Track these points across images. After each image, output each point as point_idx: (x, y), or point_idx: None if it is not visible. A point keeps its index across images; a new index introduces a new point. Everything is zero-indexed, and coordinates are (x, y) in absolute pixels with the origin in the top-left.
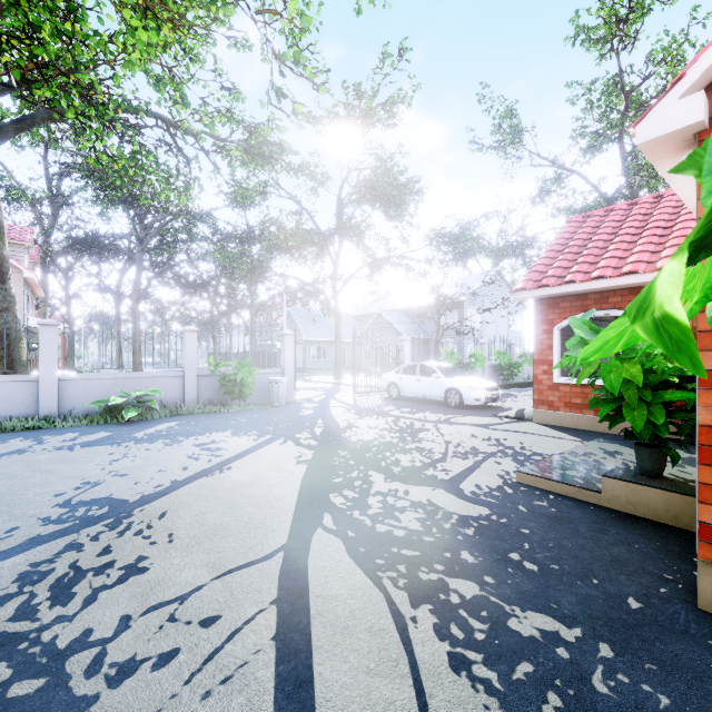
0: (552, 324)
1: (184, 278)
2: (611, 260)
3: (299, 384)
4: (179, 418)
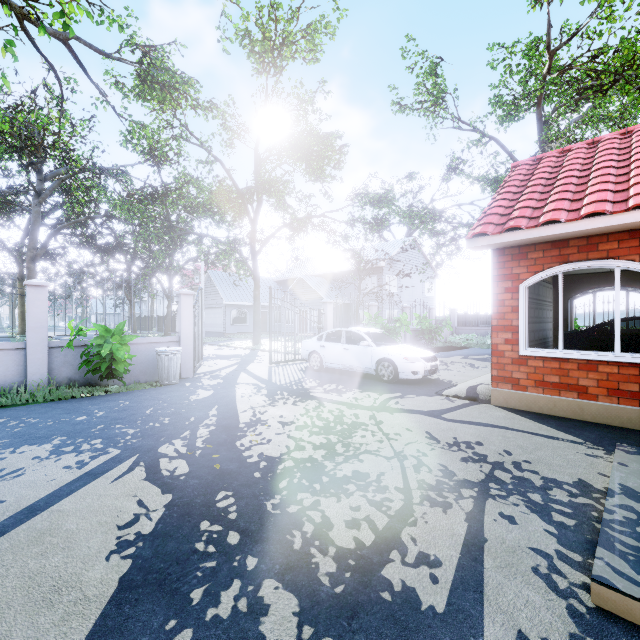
0: (517, 280)
1: (92, 237)
2: (604, 194)
3: (213, 351)
4: (0, 413)
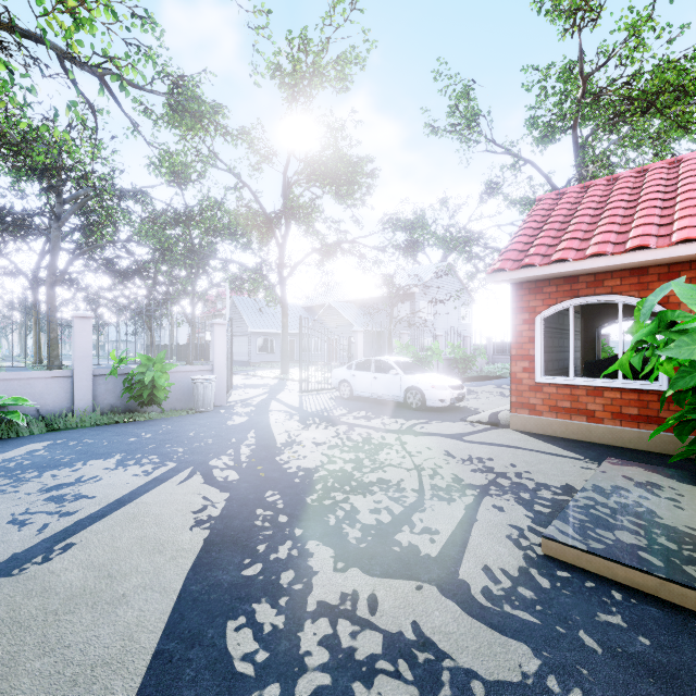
0: (534, 312)
1: (112, 262)
2: (608, 235)
3: (241, 380)
4: (57, 435)
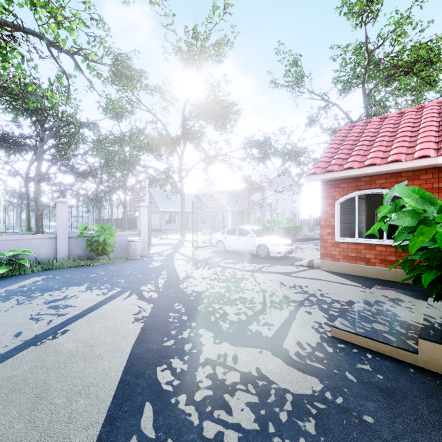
0: (334, 199)
1: (75, 167)
2: (378, 153)
3: (155, 241)
4: (48, 273)
